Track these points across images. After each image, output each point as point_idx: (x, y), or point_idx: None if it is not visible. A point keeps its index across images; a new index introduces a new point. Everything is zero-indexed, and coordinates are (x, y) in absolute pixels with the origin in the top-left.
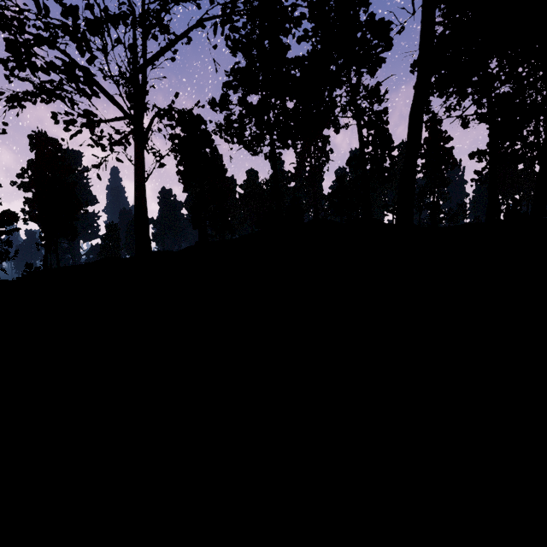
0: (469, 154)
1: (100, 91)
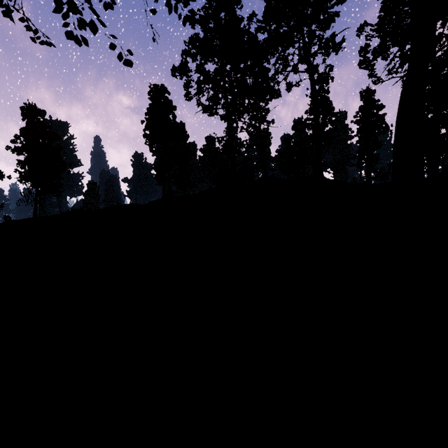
0: None
1: None
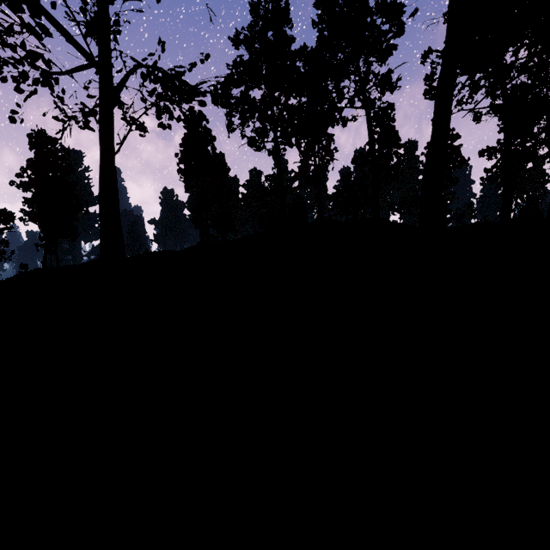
0: (479, 151)
1: (51, 23)
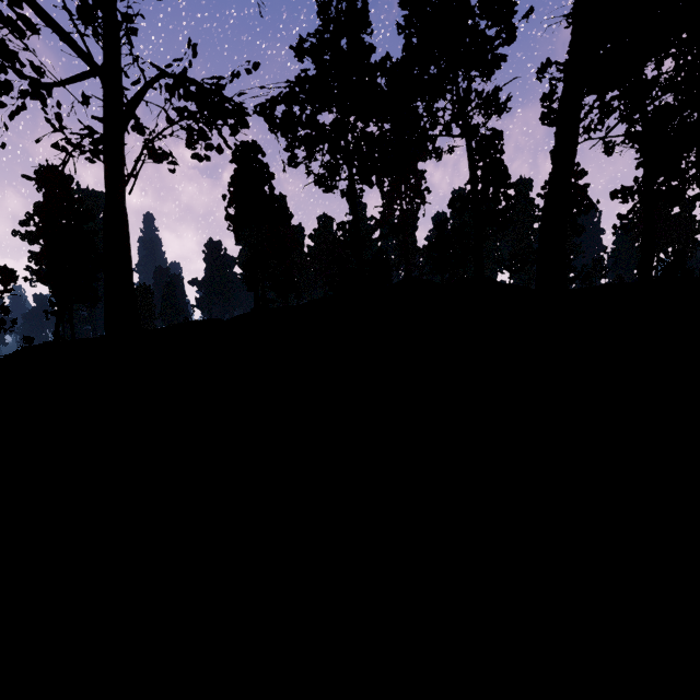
0: (611, 192)
1: (36, 13)
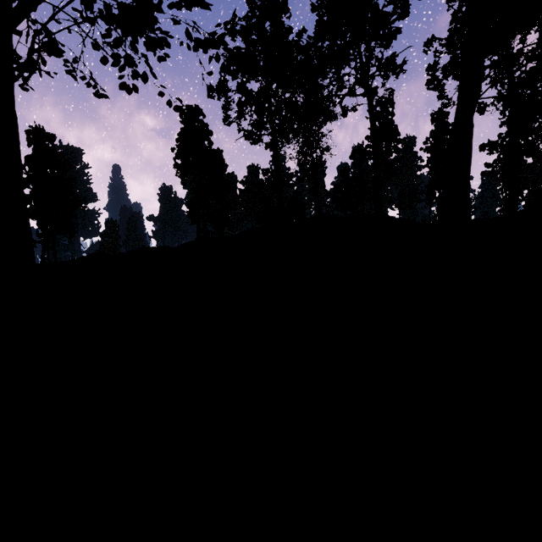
0: (480, 145)
1: None
